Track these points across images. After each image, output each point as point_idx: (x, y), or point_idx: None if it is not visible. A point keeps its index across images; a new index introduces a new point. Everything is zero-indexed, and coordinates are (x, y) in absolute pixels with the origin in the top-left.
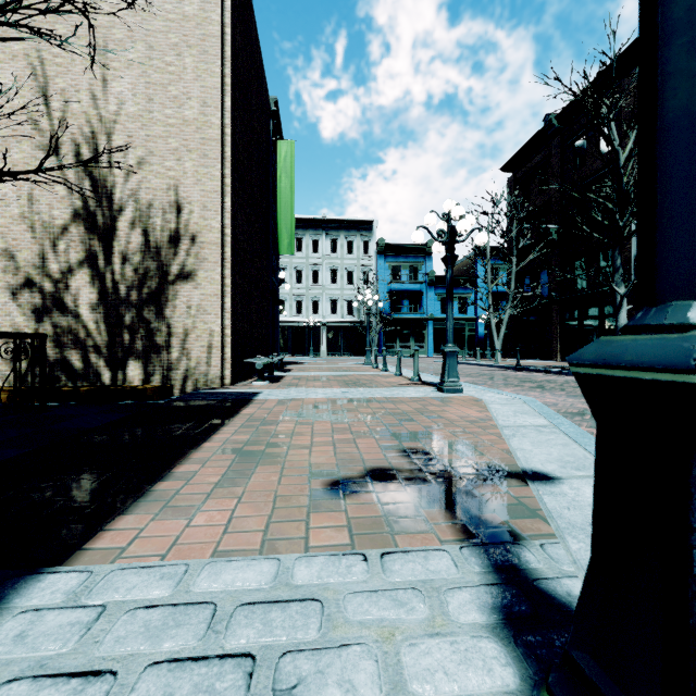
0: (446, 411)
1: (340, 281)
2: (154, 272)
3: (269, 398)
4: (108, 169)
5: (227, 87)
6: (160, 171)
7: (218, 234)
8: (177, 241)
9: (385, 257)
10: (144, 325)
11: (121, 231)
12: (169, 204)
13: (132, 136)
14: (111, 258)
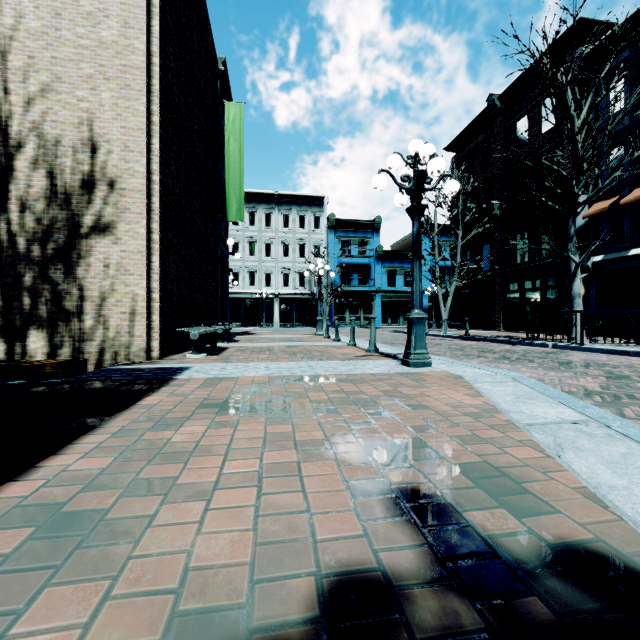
0: (425, 395)
1: (293, 254)
2: (63, 223)
3: (194, 377)
4: (2, 95)
5: (155, 9)
6: (70, 101)
7: (142, 180)
8: (92, 187)
9: (335, 232)
10: (49, 287)
11: (19, 171)
12: (81, 142)
13: (33, 57)
14: (6, 204)
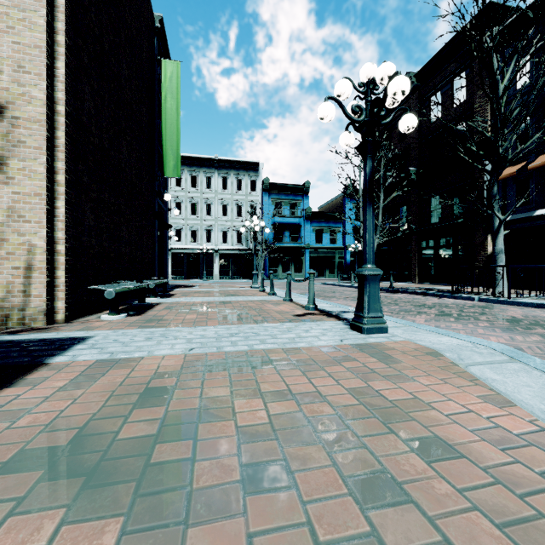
0: (417, 397)
1: (231, 213)
2: None
3: (77, 359)
4: None
5: None
6: None
7: (41, 108)
8: None
9: (269, 194)
10: None
11: None
12: None
13: None
14: None
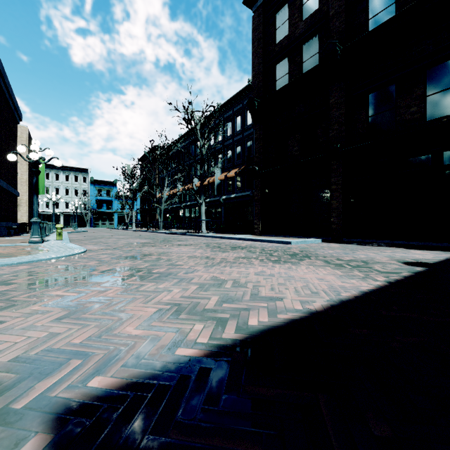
0: None
1: (71, 194)
2: None
3: None
4: None
5: (27, 170)
6: None
7: (25, 200)
8: None
9: (94, 185)
10: None
11: None
12: None
13: None
14: None
